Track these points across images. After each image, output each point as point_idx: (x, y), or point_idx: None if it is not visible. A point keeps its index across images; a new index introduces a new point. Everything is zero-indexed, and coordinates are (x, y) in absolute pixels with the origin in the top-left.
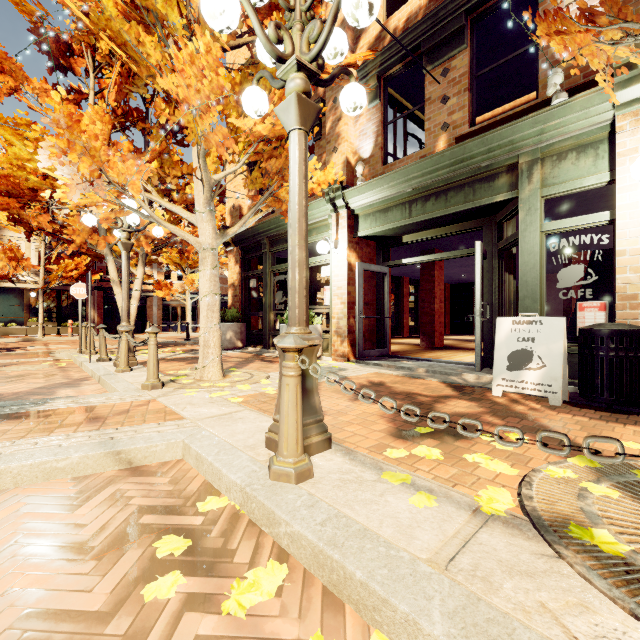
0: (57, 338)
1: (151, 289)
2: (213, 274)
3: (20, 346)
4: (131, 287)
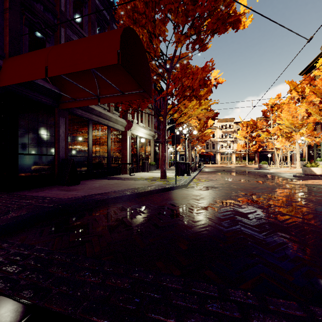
0: (251, 165)
1: (274, 151)
2: (298, 154)
3: (249, 166)
4: (267, 150)
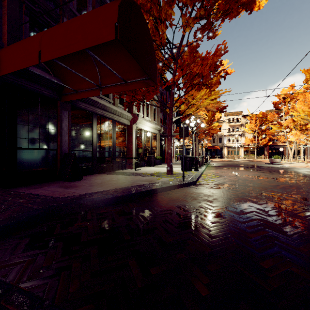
0: (260, 159)
1: (285, 144)
2: None
3: (258, 160)
4: (277, 144)
